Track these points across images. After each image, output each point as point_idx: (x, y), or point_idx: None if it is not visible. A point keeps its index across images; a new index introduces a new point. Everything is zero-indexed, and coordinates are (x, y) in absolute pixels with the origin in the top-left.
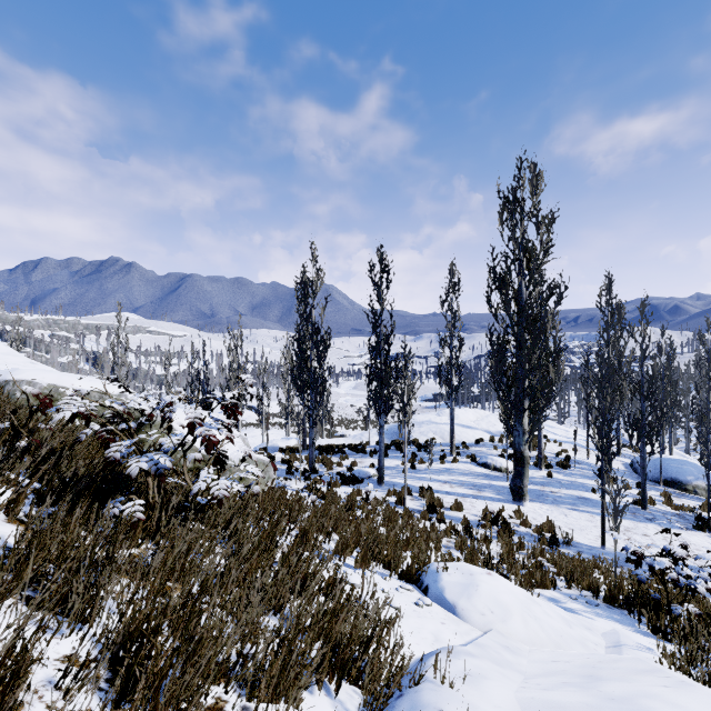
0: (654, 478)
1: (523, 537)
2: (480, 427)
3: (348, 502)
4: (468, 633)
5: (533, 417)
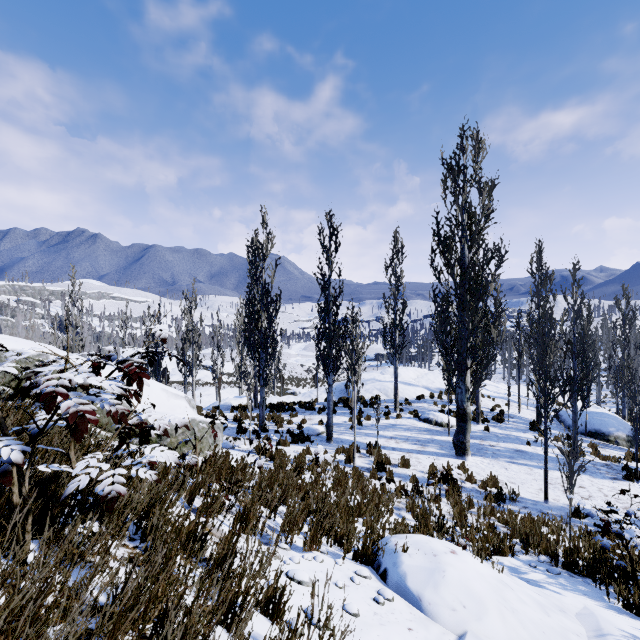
0: (580, 430)
1: (472, 495)
2: (420, 384)
3: (297, 464)
4: None
5: (476, 375)
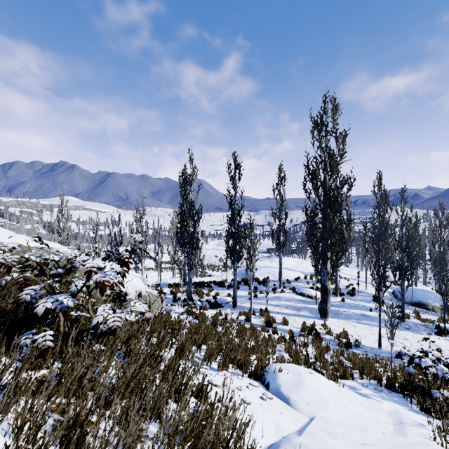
0: (408, 301)
1: (329, 342)
2: (298, 269)
3: (213, 321)
4: (299, 420)
5: (334, 263)
